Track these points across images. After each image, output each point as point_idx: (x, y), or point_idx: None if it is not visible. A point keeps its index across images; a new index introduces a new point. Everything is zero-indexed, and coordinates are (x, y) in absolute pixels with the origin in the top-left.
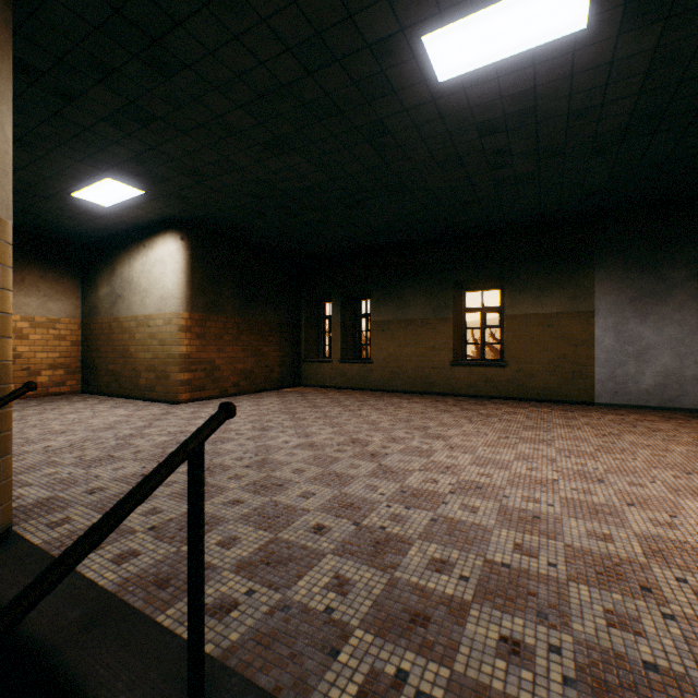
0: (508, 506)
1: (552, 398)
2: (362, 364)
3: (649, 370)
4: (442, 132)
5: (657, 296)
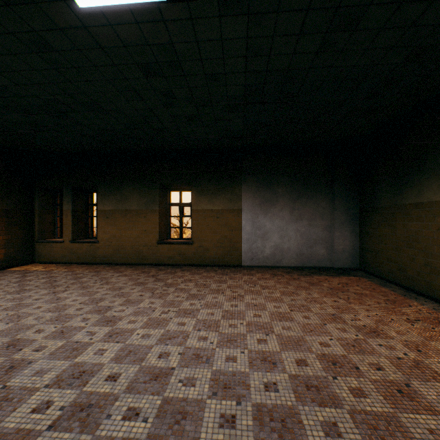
0: (99, 438)
1: (219, 264)
2: (90, 244)
3: (268, 245)
4: (110, 63)
5: (272, 202)
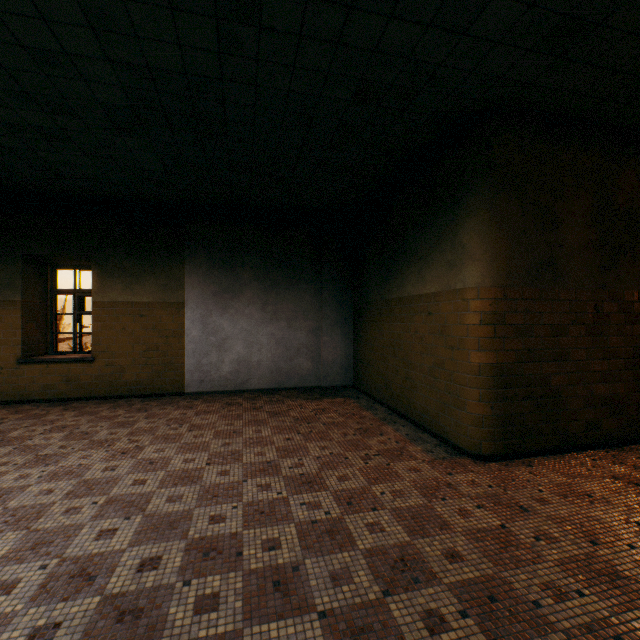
0: None
1: (145, 392)
2: None
3: (228, 358)
4: None
5: (234, 292)
